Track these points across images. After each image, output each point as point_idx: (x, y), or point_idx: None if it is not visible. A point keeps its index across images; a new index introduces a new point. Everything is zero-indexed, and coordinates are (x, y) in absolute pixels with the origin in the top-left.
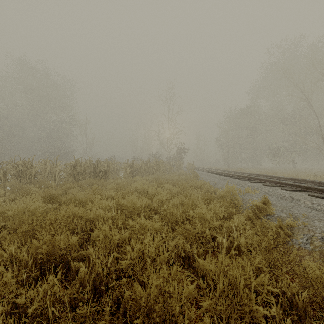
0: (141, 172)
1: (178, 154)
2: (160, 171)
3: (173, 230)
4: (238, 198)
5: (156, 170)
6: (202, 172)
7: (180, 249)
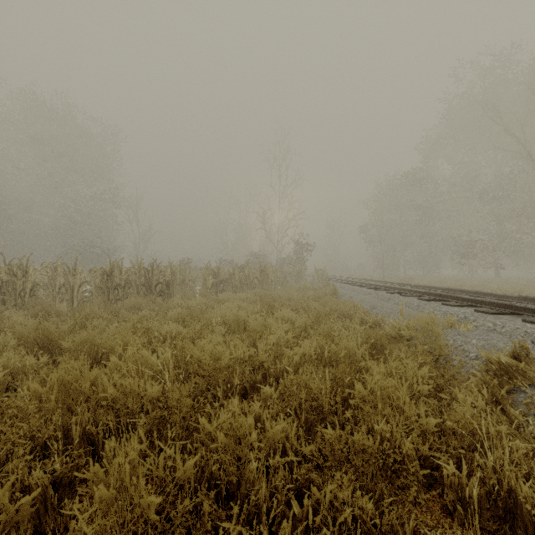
0: (233, 285)
1: (297, 254)
2: (268, 284)
3: (310, 427)
4: (439, 342)
5: (260, 282)
6: (342, 285)
7: (349, 522)
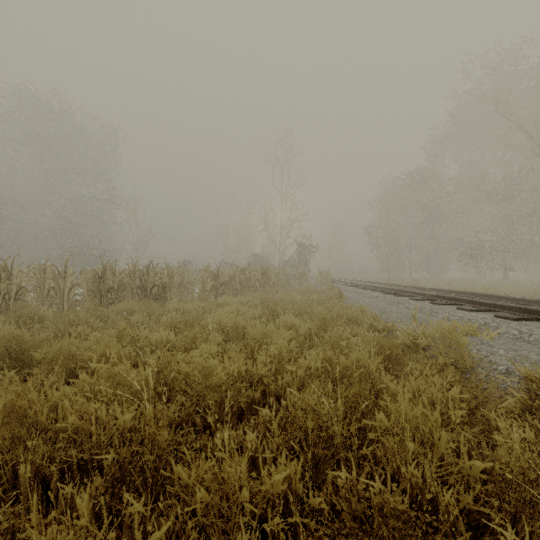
0: (234, 287)
1: (300, 256)
2: (269, 286)
3: (318, 462)
4: (463, 353)
5: (262, 285)
6: (347, 287)
7: None
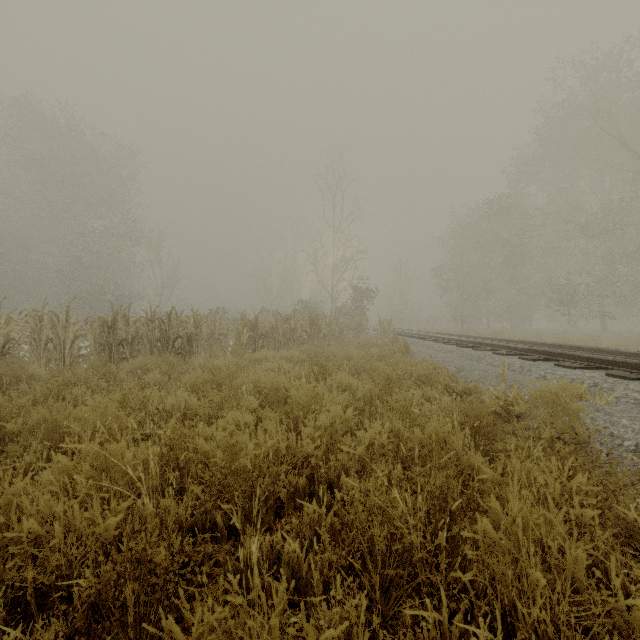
0: (276, 340)
1: (356, 302)
2: (319, 339)
3: (388, 586)
4: (575, 424)
5: (310, 336)
6: (414, 340)
7: None
